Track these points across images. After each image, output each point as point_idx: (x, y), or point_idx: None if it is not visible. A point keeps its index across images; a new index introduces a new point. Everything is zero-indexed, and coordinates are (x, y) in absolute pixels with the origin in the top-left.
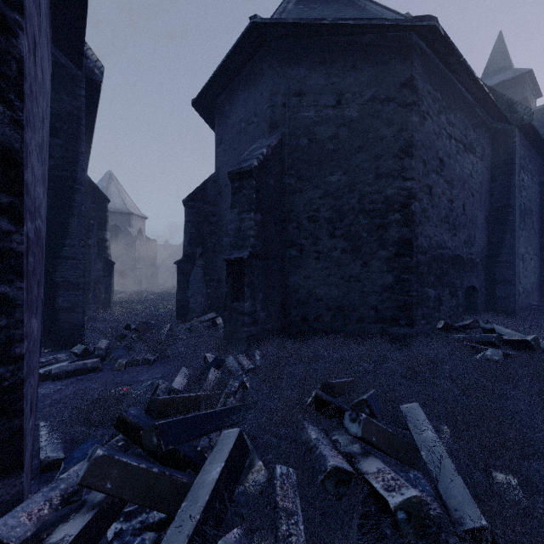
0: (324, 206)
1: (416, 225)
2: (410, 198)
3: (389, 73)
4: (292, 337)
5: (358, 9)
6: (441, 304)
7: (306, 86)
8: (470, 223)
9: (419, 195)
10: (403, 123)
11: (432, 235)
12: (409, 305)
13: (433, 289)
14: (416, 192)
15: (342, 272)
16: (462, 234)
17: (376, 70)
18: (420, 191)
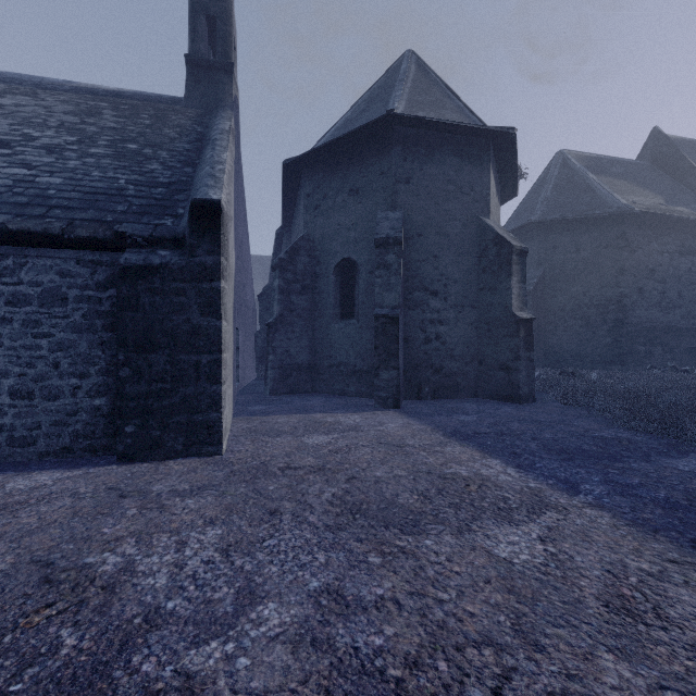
0: (569, 303)
1: (626, 311)
2: (622, 297)
3: (609, 232)
4: (550, 370)
5: (591, 194)
6: (652, 356)
7: (558, 243)
8: (689, 303)
9: (629, 295)
10: (617, 258)
11: (642, 316)
12: (621, 354)
13: (643, 346)
14: (627, 293)
15: (580, 337)
16: (678, 312)
17: (600, 231)
18: (630, 292)
